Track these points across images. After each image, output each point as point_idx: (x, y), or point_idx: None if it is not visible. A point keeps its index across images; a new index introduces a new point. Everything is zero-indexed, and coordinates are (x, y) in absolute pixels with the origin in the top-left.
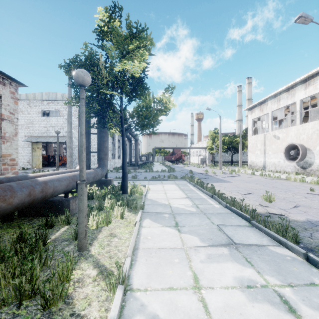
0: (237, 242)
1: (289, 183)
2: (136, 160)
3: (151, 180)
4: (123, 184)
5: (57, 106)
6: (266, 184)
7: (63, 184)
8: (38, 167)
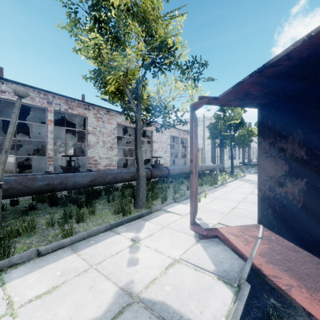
0: None
1: None
2: (249, 160)
3: (253, 173)
4: (231, 171)
5: None
6: None
7: (210, 167)
8: None
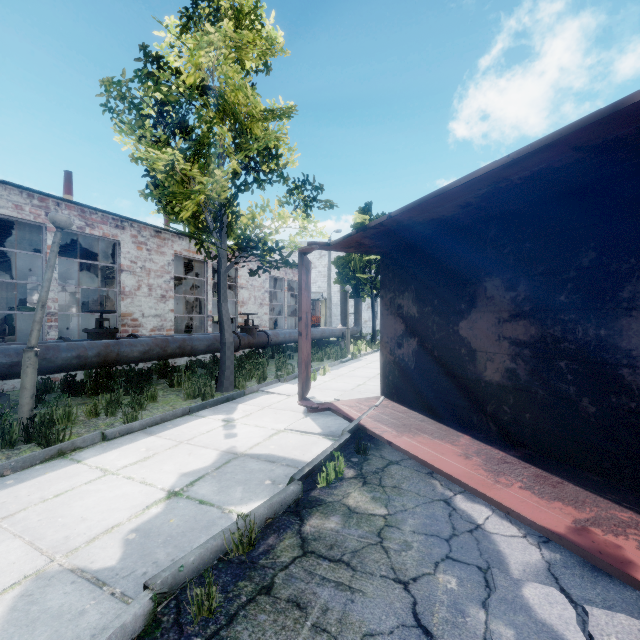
0: None
1: None
2: None
3: None
4: (373, 339)
5: (310, 257)
6: None
7: (337, 332)
8: None
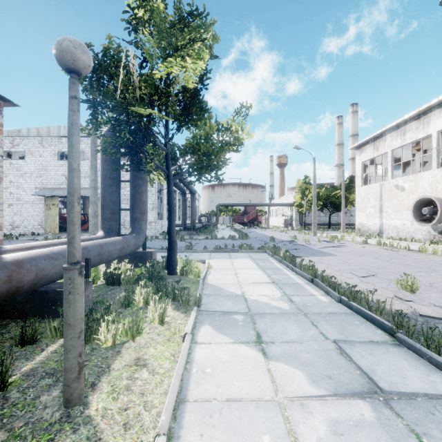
0: (386, 388)
1: (427, 258)
2: (193, 221)
3: (213, 252)
4: (170, 259)
5: (80, 146)
6: (392, 259)
7: (58, 264)
8: (53, 232)
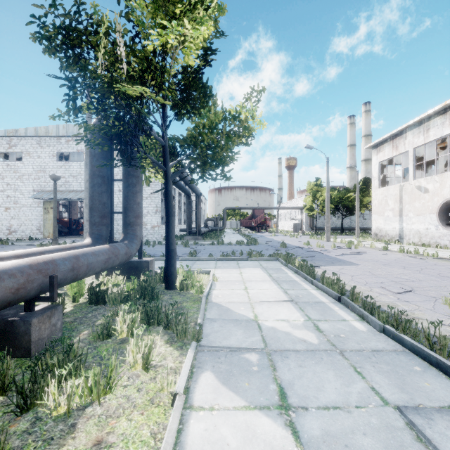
0: None
1: None
2: (198, 226)
3: (220, 260)
4: (168, 271)
5: (80, 146)
6: (424, 269)
7: None
8: (51, 237)
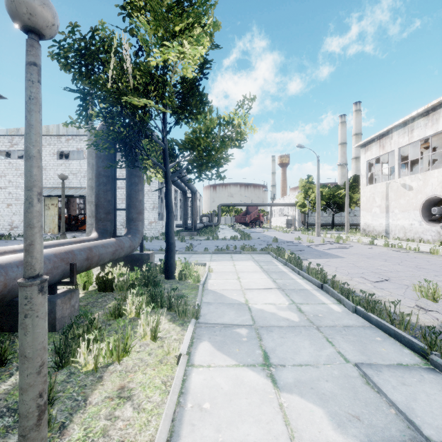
0: (434, 437)
1: (440, 260)
2: (194, 222)
3: (215, 254)
4: (168, 262)
5: (80, 145)
6: (403, 262)
7: None
8: (52, 232)
